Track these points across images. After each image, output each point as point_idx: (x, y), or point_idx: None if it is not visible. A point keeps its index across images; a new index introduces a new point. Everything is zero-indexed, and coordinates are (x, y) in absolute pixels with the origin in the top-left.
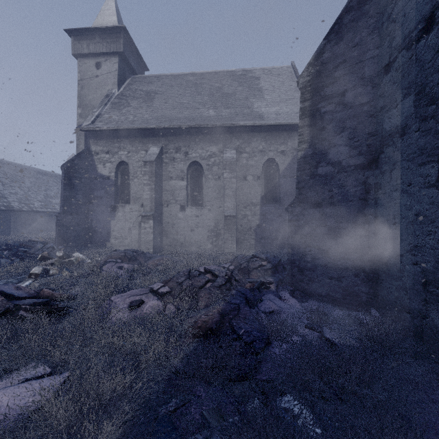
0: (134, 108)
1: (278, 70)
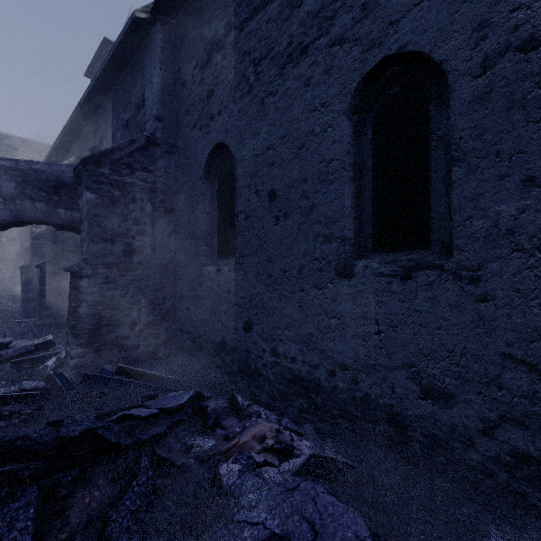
0: None
1: (40, 146)
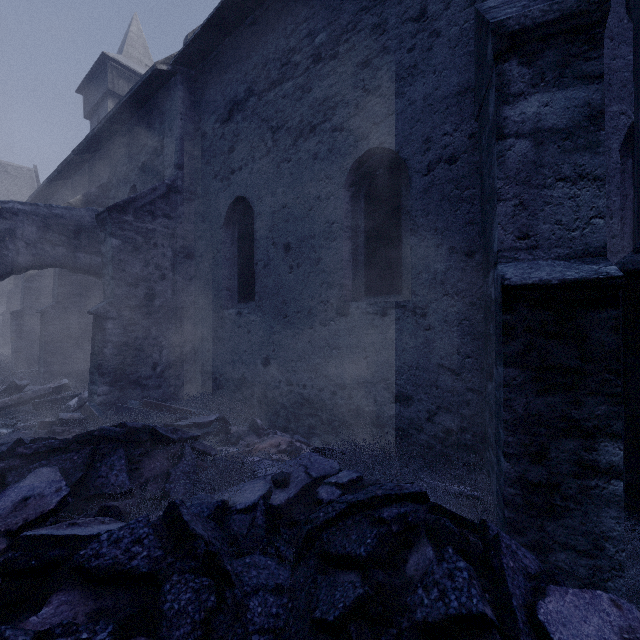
0: None
1: (17, 170)
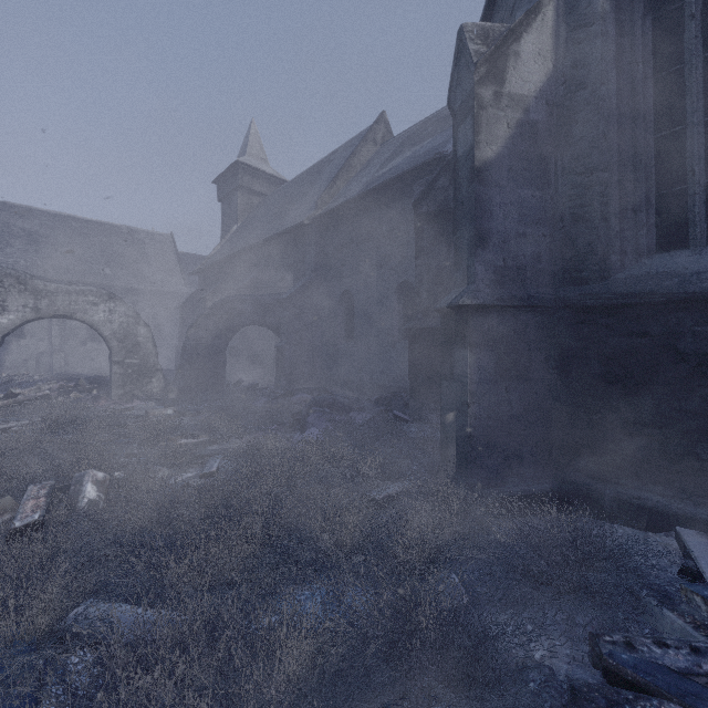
0: (20, 250)
1: (161, 237)
